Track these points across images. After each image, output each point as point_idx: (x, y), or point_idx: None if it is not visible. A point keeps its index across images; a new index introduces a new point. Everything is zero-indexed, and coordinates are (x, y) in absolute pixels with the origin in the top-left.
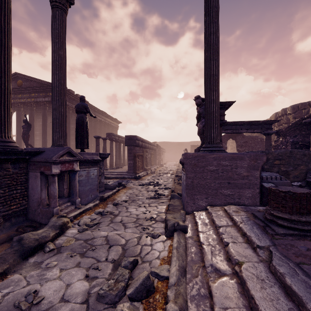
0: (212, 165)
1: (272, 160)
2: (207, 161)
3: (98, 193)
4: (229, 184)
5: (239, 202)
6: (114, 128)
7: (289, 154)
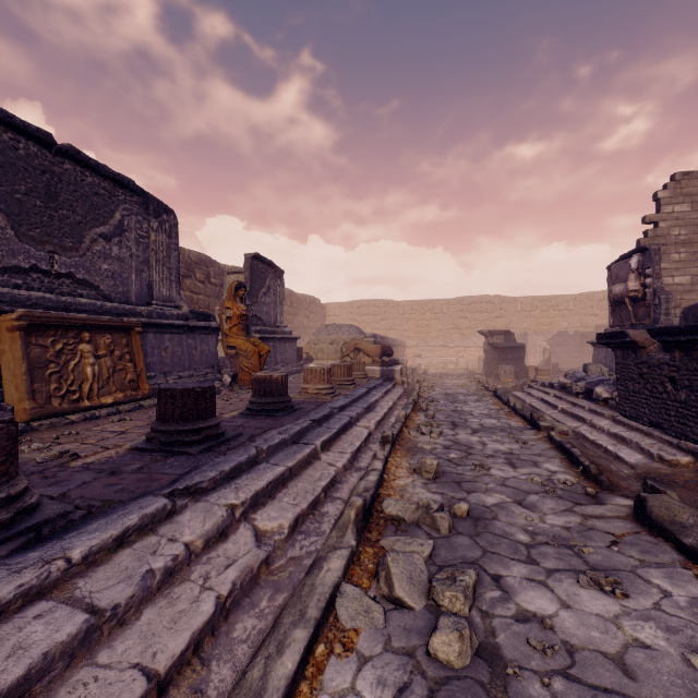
0: None
1: None
2: None
3: None
4: None
5: None
6: None
7: None
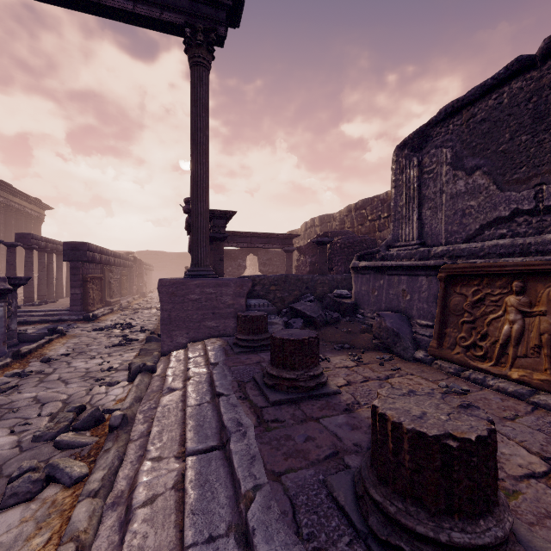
0: (194, 294)
1: (268, 285)
2: (188, 289)
3: (6, 348)
4: (214, 315)
5: (225, 334)
6: (34, 218)
7: (284, 279)
